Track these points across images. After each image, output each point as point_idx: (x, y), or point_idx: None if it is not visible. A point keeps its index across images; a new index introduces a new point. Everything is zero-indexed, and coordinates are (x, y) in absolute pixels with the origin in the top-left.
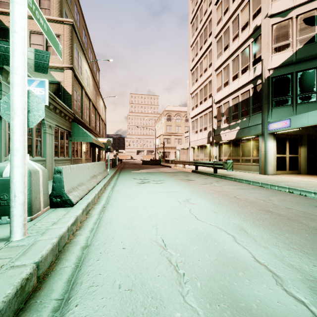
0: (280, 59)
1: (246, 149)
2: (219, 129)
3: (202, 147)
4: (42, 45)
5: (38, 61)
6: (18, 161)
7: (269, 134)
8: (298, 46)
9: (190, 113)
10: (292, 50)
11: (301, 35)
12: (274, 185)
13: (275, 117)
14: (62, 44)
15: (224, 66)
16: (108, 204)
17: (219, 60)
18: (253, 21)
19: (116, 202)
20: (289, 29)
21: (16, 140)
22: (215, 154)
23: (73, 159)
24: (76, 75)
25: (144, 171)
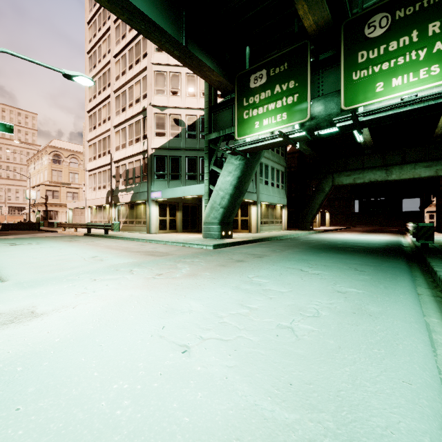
0: (159, 143)
1: (139, 212)
2: (117, 189)
3: (101, 208)
4: None
5: None
6: None
7: (152, 201)
8: (171, 137)
9: (87, 165)
10: (167, 138)
11: (172, 130)
12: (139, 239)
13: (156, 187)
14: None
15: (122, 127)
16: None
17: (117, 118)
18: (143, 100)
19: None
20: (165, 122)
21: None
22: (114, 216)
23: None
24: None
25: (10, 237)
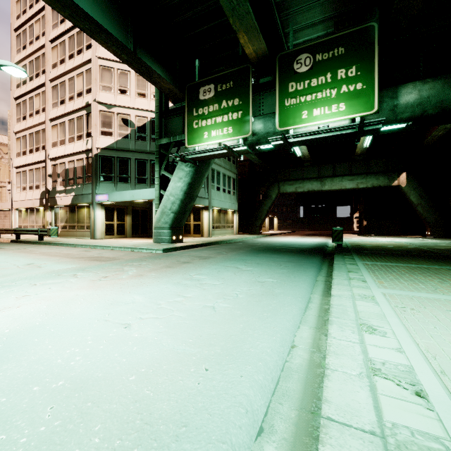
0: (106, 143)
1: (81, 216)
2: (54, 190)
3: (33, 211)
4: None
5: None
6: None
7: (97, 204)
8: (119, 137)
9: (14, 160)
10: (114, 138)
11: (121, 130)
12: (82, 245)
13: (102, 190)
14: None
15: (61, 121)
16: None
17: (54, 110)
18: (86, 95)
19: None
20: (112, 121)
21: None
22: (50, 220)
23: None
24: None
25: None
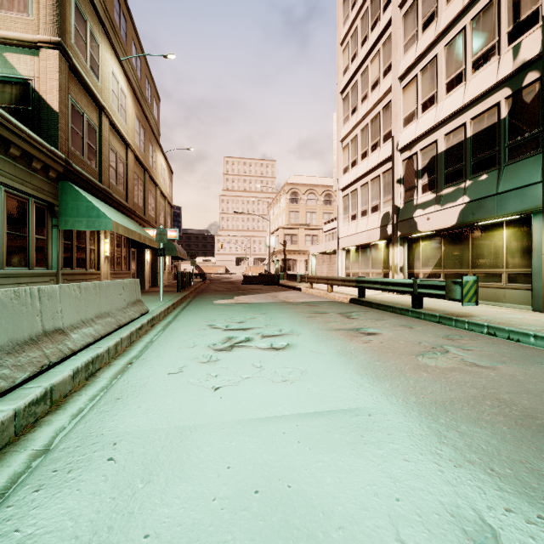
0: None
1: (487, 249)
2: (409, 206)
3: (367, 249)
4: None
5: None
6: None
7: None
8: None
9: (339, 180)
10: None
11: None
12: None
13: None
14: None
15: (424, 64)
16: None
17: (409, 53)
18: None
19: None
20: None
21: None
22: (400, 263)
23: (64, 273)
24: (76, 69)
25: (243, 299)
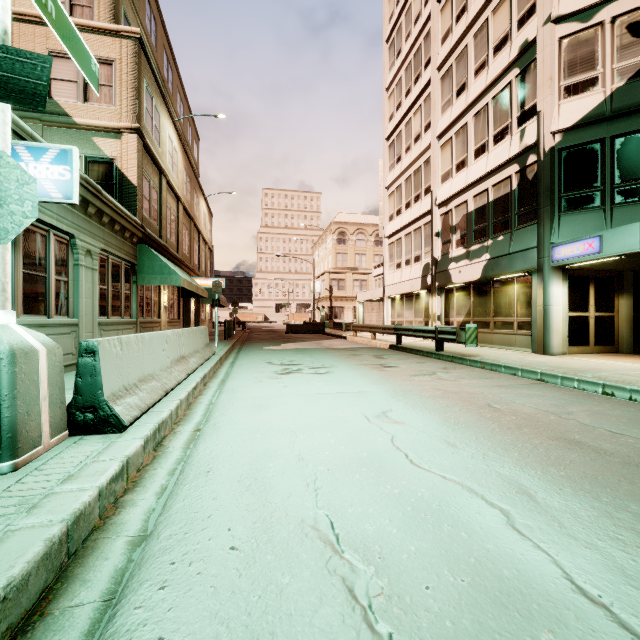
0: (578, 111)
1: (504, 300)
2: (446, 258)
3: (410, 298)
4: (76, 81)
5: (22, 79)
6: None
7: (553, 270)
8: (617, 82)
9: (385, 227)
10: (603, 91)
11: (623, 59)
12: (570, 378)
13: (567, 232)
14: (117, 80)
15: (457, 128)
16: (207, 424)
17: (446, 115)
18: (519, 31)
19: (226, 418)
20: (596, 48)
21: None
22: (438, 312)
23: (140, 321)
24: (148, 146)
25: (290, 346)
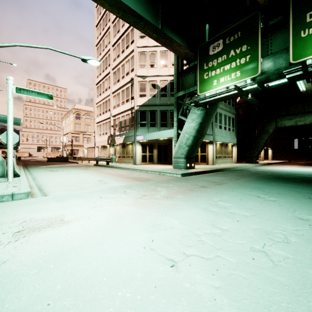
0: (142, 101)
1: (128, 150)
2: (114, 135)
3: (104, 147)
4: None
5: (16, 122)
6: (11, 156)
7: (137, 142)
8: (149, 97)
9: (95, 119)
10: (147, 98)
11: (151, 92)
12: (129, 168)
13: (140, 132)
14: None
15: (117, 93)
16: (36, 178)
17: (114, 87)
18: (131, 73)
19: (40, 177)
20: (146, 87)
21: (11, 149)
22: (112, 153)
23: None
24: None
25: (52, 166)
